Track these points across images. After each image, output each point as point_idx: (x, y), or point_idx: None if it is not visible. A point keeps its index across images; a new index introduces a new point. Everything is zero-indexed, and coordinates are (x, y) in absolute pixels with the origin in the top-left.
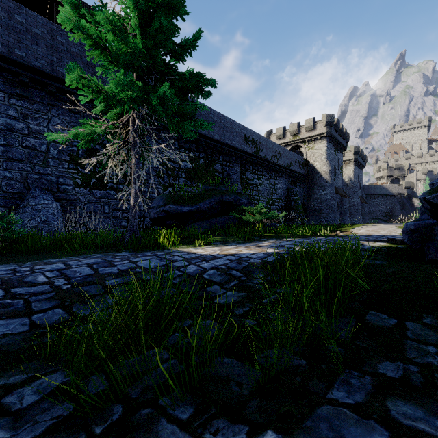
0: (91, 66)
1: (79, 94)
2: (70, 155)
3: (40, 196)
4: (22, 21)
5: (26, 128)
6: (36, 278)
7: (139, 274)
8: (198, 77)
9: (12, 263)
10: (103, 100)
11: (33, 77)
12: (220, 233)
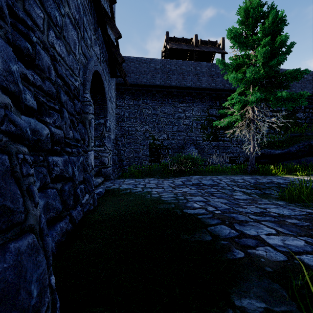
0: (211, 75)
1: (205, 92)
2: (201, 125)
3: (190, 147)
4: (184, 68)
5: (184, 116)
6: (238, 180)
7: (277, 184)
8: (296, 71)
9: (210, 176)
10: (232, 99)
11: (188, 91)
12: (310, 169)
